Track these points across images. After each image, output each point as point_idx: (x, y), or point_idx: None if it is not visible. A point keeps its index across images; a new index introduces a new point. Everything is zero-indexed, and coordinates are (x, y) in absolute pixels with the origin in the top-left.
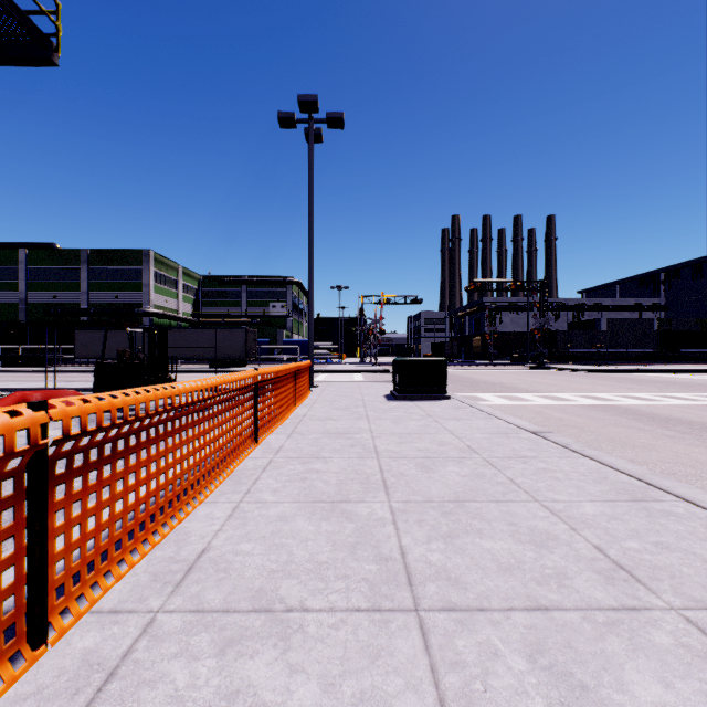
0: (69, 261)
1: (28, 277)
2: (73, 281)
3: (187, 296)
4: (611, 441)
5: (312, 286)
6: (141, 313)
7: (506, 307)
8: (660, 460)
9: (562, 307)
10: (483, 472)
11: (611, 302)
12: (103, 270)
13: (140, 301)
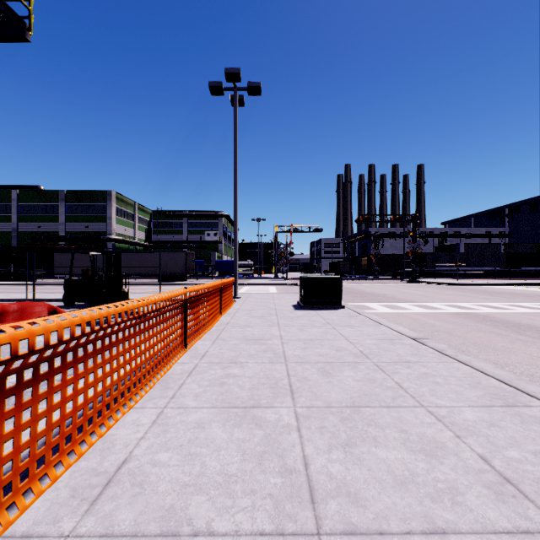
0: (50, 199)
1: (18, 212)
2: (53, 214)
3: (141, 226)
4: (476, 345)
5: (236, 219)
6: (106, 239)
7: (387, 235)
8: (518, 362)
9: (430, 235)
10: (374, 376)
11: (467, 230)
12: (76, 206)
13: (105, 230)
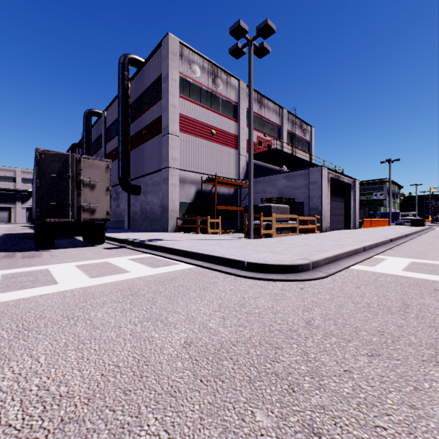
0: None
1: None
2: None
3: None
4: None
5: (389, 201)
6: None
7: None
8: None
9: None
10: (403, 228)
11: None
12: None
13: None
